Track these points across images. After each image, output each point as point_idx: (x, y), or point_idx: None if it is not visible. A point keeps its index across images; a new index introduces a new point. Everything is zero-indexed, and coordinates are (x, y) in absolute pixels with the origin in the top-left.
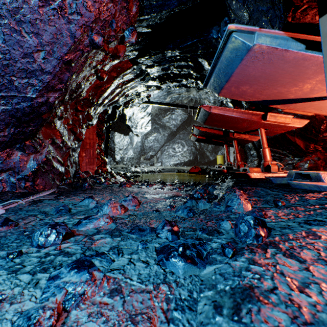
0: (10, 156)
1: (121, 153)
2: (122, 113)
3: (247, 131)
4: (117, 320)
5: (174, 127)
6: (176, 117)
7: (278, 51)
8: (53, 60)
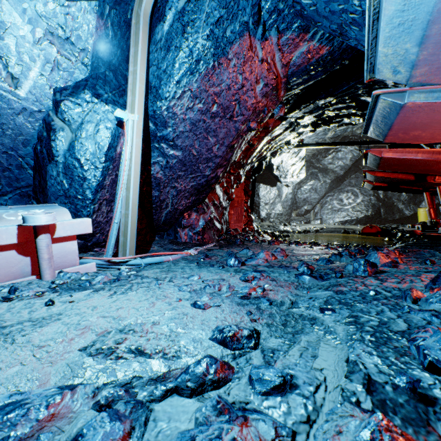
0: (190, 216)
1: (267, 208)
2: (268, 162)
3: None
4: (275, 285)
5: (341, 170)
6: (344, 156)
7: (438, 104)
8: (223, 148)
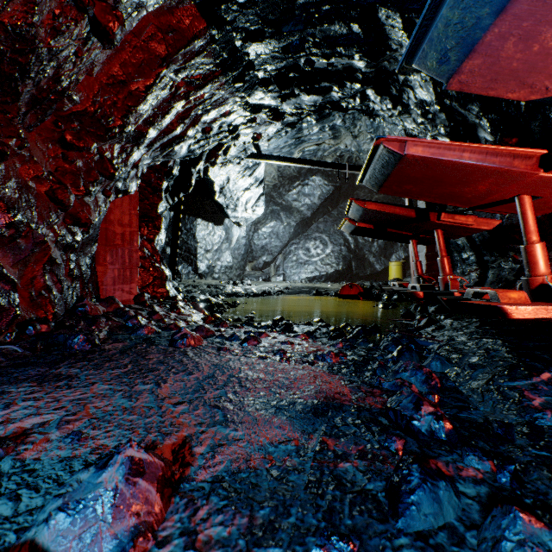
0: None
1: (209, 257)
2: (206, 177)
3: (481, 205)
4: None
5: (309, 210)
6: (311, 191)
7: None
8: None
